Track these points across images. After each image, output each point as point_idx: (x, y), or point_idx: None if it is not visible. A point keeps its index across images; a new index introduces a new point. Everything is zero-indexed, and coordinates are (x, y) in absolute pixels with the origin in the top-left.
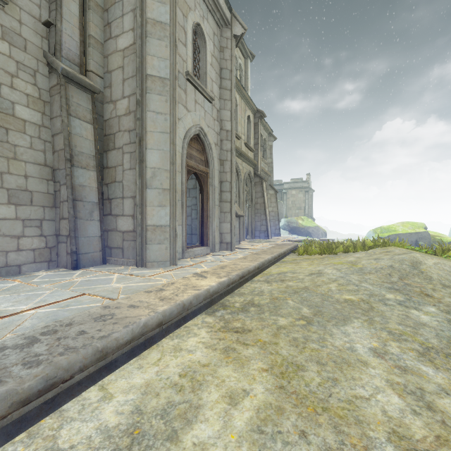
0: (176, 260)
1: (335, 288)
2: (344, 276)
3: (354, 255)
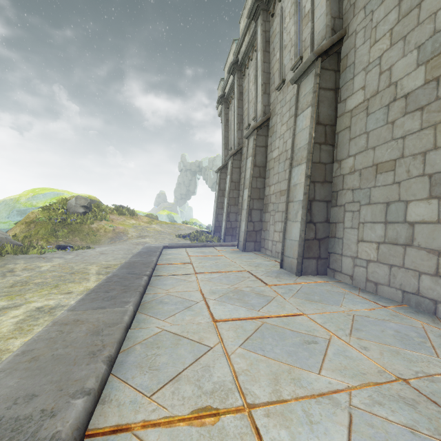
0: None
1: None
2: None
3: None
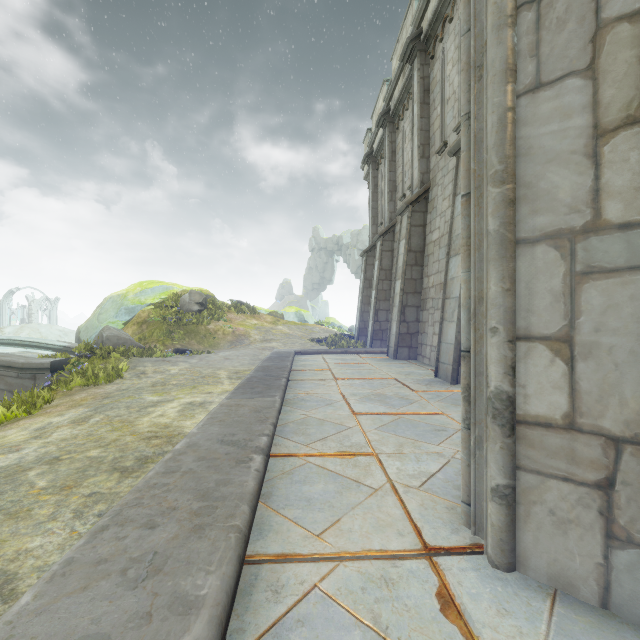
0: (489, 533)
1: None
2: None
3: None
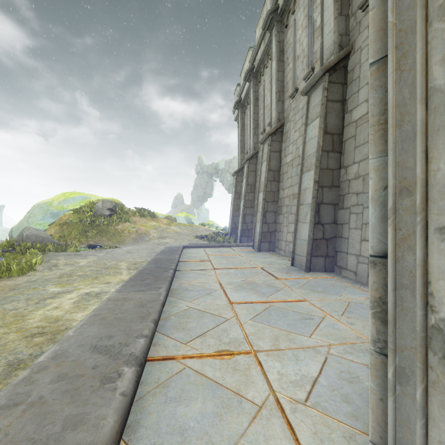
0: None
1: None
2: None
3: None
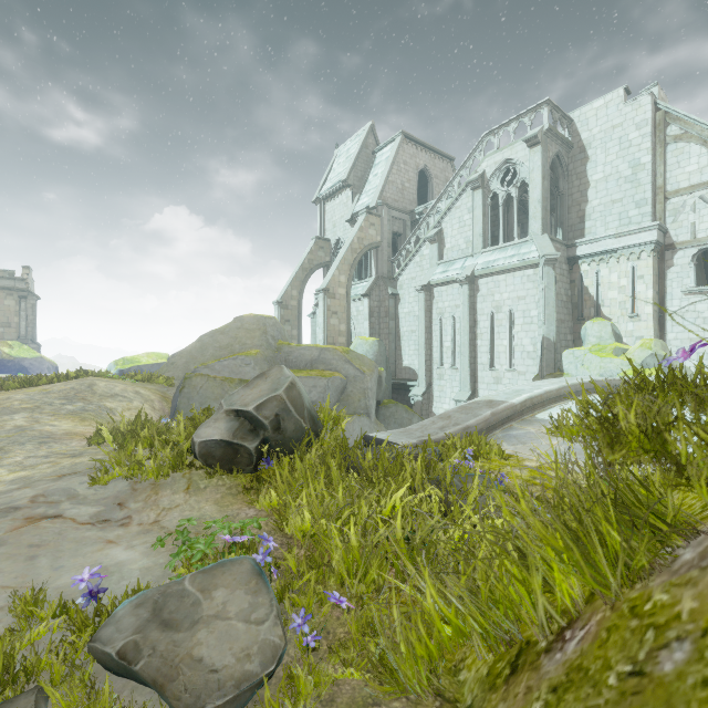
0: None
1: (18, 403)
2: (30, 397)
3: (54, 384)
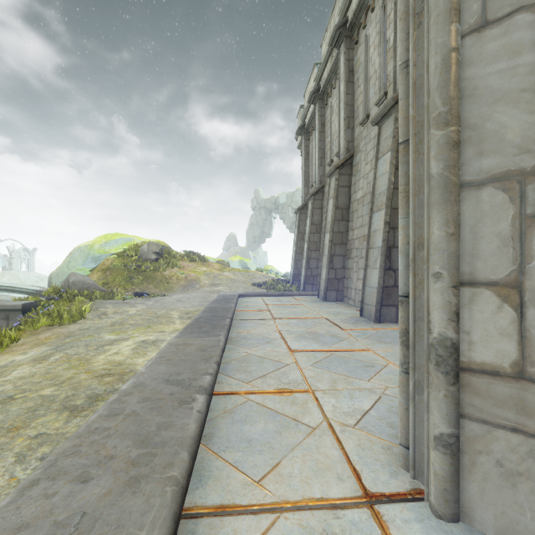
0: (432, 481)
1: None
2: None
3: None
